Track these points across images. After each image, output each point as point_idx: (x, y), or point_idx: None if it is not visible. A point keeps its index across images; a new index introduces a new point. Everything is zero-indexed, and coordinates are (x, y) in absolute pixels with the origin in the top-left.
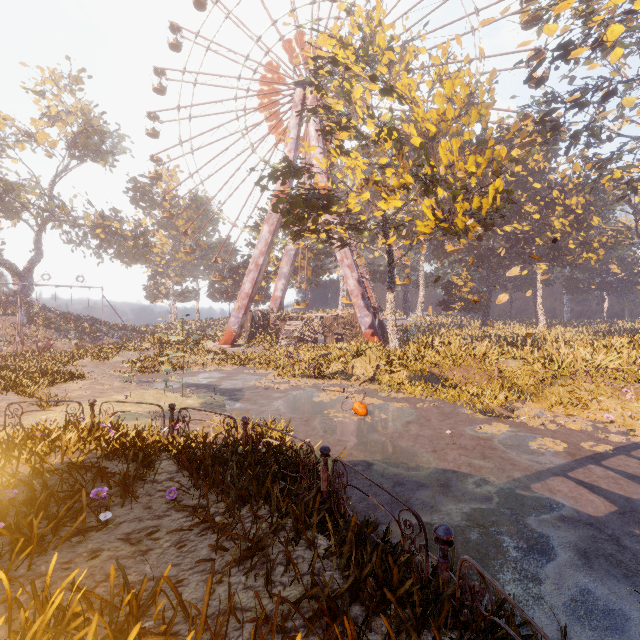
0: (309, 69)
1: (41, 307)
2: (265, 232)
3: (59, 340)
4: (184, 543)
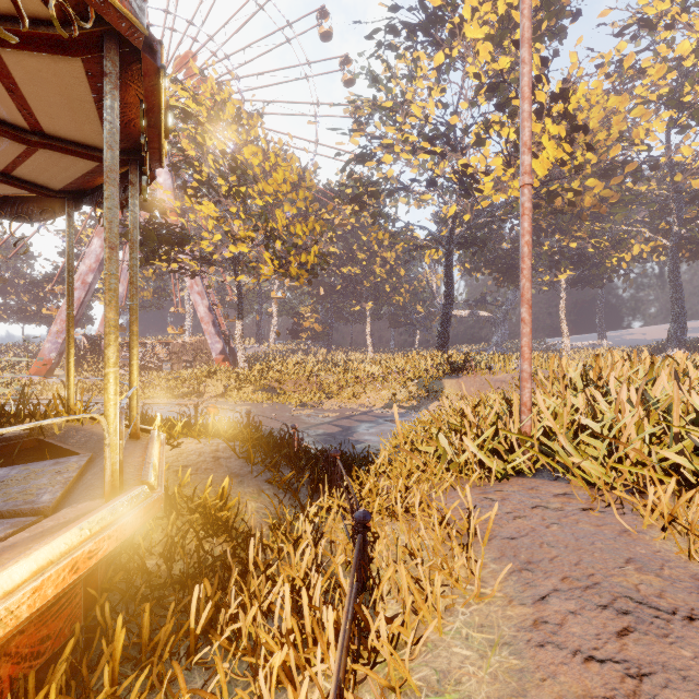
0: None
1: None
2: (96, 246)
3: None
4: None
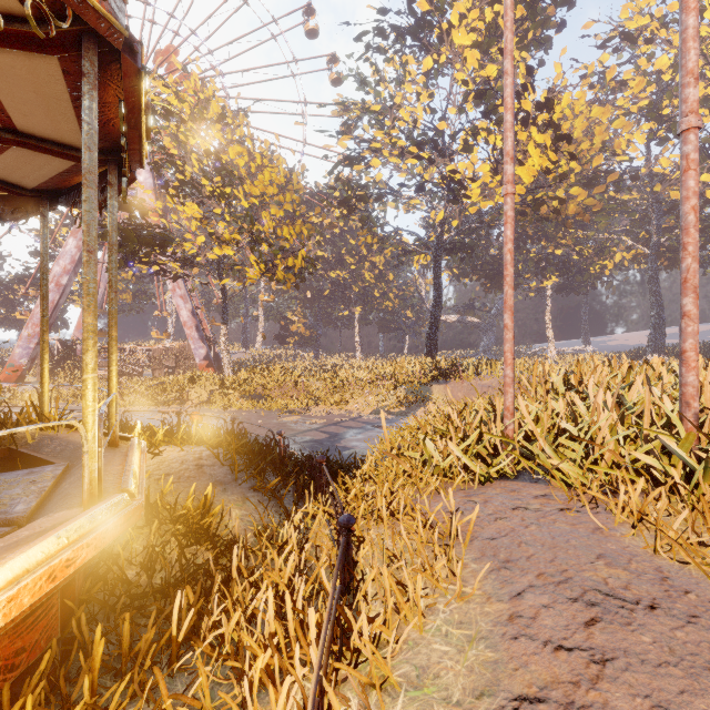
0: None
1: None
2: (71, 247)
3: None
4: None
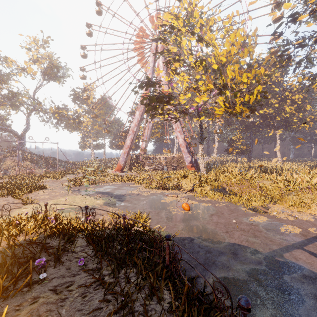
0: (159, 31)
1: (29, 152)
2: (137, 115)
3: (37, 169)
4: (86, 294)
